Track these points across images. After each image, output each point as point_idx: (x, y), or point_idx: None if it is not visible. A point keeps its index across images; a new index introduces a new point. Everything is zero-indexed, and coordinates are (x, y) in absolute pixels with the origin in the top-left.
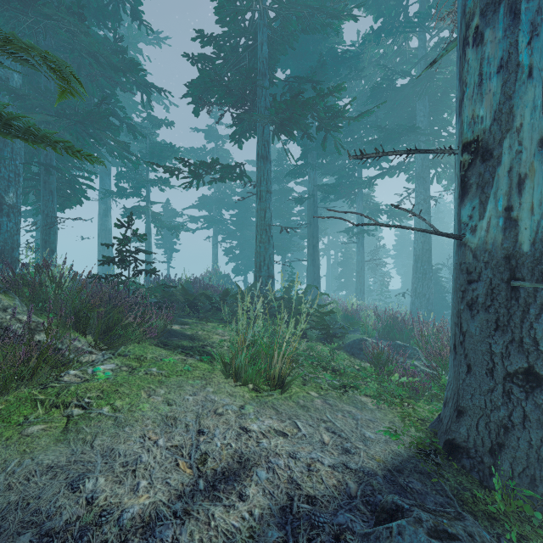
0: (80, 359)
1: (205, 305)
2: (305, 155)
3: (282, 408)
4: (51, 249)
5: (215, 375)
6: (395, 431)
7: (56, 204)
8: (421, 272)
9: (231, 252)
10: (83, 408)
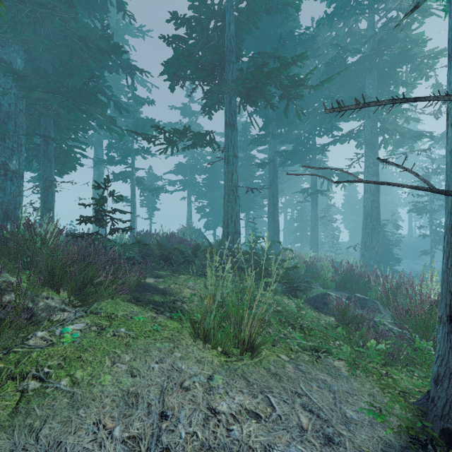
0: (51, 317)
1: (178, 259)
2: (266, 126)
3: (252, 378)
4: (49, 209)
5: (184, 336)
6: (380, 410)
7: (54, 170)
8: (370, 228)
9: (202, 210)
10: (41, 380)
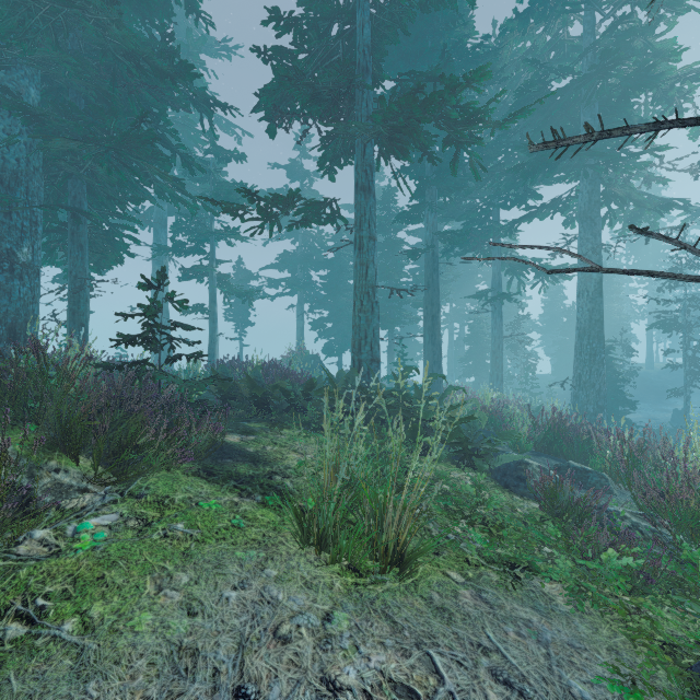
0: (63, 504)
1: (281, 403)
2: (420, 192)
3: (402, 616)
4: (80, 323)
5: (284, 538)
6: (633, 683)
7: (88, 263)
8: (588, 353)
9: (321, 325)
10: (29, 622)
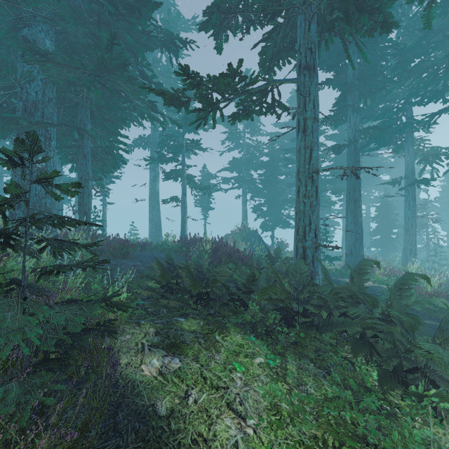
0: None
1: (221, 294)
2: (343, 97)
3: None
4: (84, 211)
5: None
6: None
7: (91, 168)
8: None
9: (259, 209)
10: None
